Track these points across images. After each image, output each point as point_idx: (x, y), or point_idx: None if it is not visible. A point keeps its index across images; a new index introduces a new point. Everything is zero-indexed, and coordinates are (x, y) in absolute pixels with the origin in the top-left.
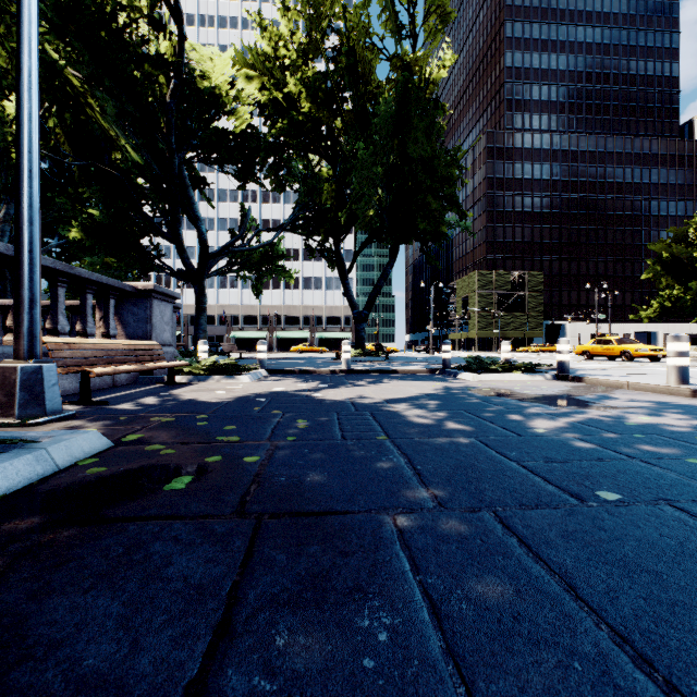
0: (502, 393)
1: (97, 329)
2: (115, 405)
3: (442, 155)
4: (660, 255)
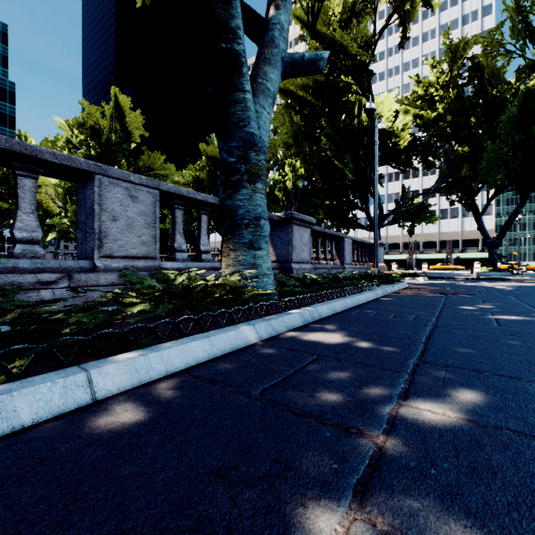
0: None
1: None
2: None
3: None
4: None
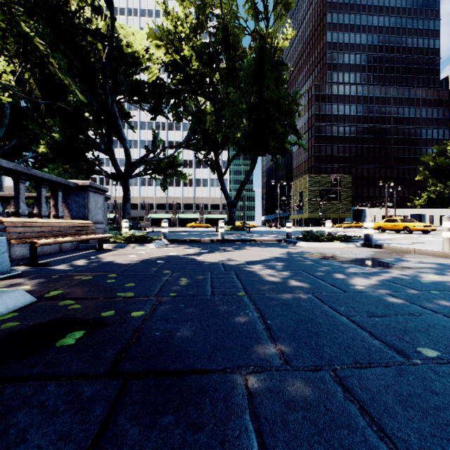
0: (328, 257)
1: (51, 212)
2: (54, 266)
3: (286, 96)
4: (428, 164)
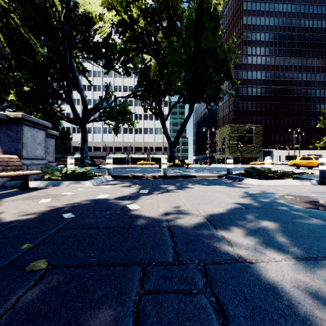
0: (316, 204)
1: None
2: None
3: (222, 44)
4: None
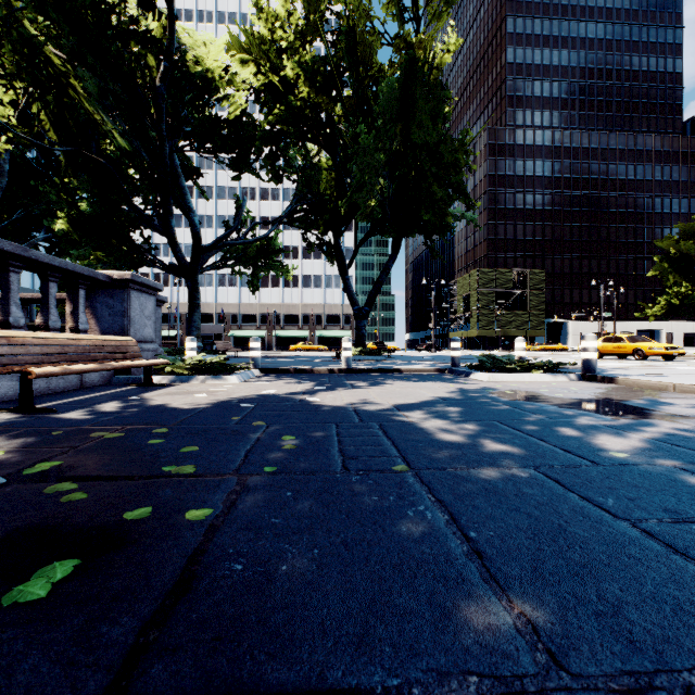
0: (531, 397)
1: (68, 323)
2: (62, 413)
3: (449, 139)
4: (667, 251)
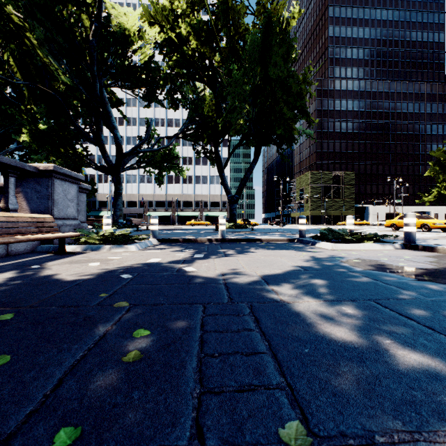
0: (380, 266)
1: None
2: None
3: (296, 74)
4: (438, 158)
